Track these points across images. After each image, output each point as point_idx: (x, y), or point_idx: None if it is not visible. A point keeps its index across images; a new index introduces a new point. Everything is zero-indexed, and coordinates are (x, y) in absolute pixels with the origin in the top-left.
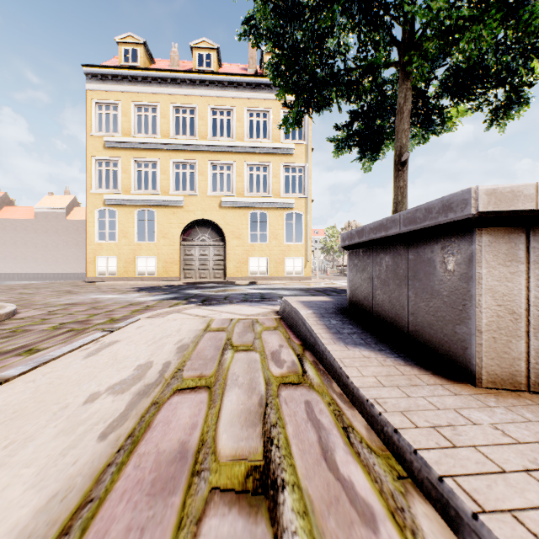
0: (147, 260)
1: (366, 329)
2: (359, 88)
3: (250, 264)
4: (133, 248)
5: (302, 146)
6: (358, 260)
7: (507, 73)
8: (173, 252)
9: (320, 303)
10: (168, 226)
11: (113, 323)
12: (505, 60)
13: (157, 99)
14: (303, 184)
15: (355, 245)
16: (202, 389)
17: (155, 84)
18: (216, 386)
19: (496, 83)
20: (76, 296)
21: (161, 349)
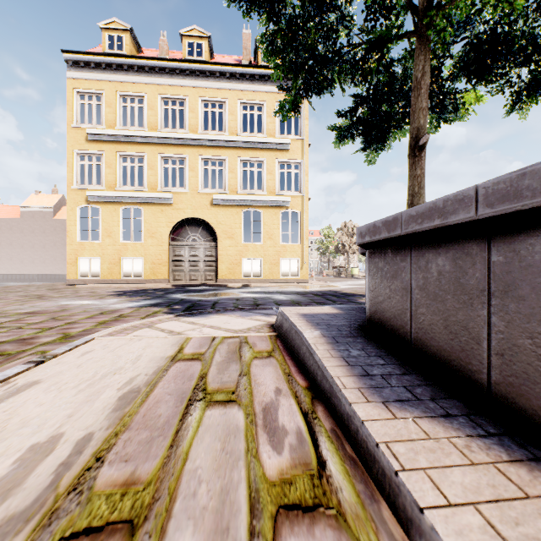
0: (136, 261)
1: (406, 367)
2: (364, 67)
3: (244, 265)
4: (118, 248)
5: (299, 142)
6: (384, 263)
7: (534, 49)
8: (161, 252)
9: (327, 318)
10: (156, 224)
11: (62, 343)
12: (532, 34)
13: (143, 90)
14: (299, 182)
15: (381, 242)
16: (115, 536)
17: (142, 73)
18: (149, 521)
19: (521, 61)
20: (44, 302)
21: (92, 400)
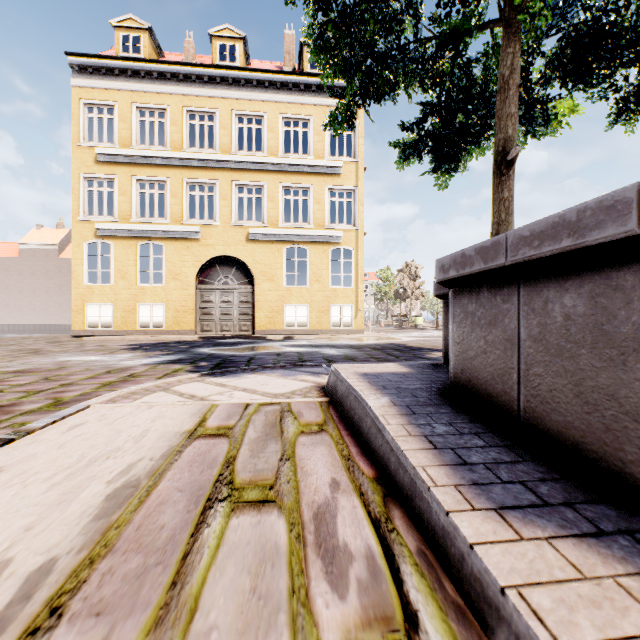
0: (156, 309)
1: (517, 451)
2: (435, 67)
3: (287, 313)
4: (134, 292)
5: (352, 165)
6: (477, 305)
7: None
8: (186, 298)
9: (396, 379)
10: (180, 264)
11: (50, 411)
12: None
13: (165, 101)
14: (353, 213)
15: (474, 276)
16: None
17: (163, 81)
18: None
19: (630, 59)
20: (39, 357)
21: (68, 501)
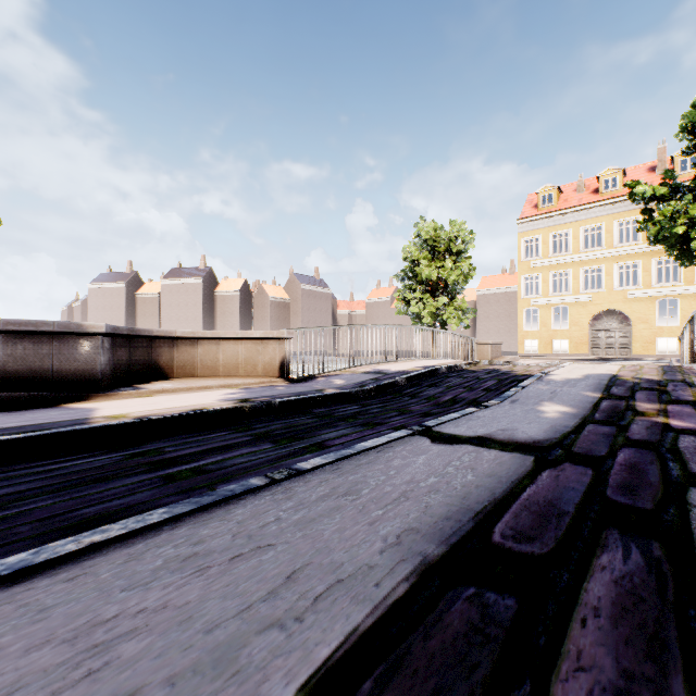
0: None
1: None
2: None
3: (659, 342)
4: (550, 333)
5: None
6: None
7: None
8: (582, 335)
9: None
10: (578, 316)
11: None
12: None
13: (568, 227)
14: None
15: None
16: None
17: (567, 217)
18: None
19: None
20: None
21: None
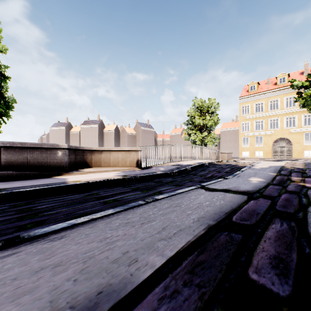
0: None
1: None
2: None
3: (305, 152)
4: (254, 148)
5: None
6: None
7: None
8: (269, 149)
9: None
10: (267, 141)
11: None
12: None
13: (262, 100)
14: None
15: None
16: None
17: (262, 95)
18: None
19: None
20: None
21: None
